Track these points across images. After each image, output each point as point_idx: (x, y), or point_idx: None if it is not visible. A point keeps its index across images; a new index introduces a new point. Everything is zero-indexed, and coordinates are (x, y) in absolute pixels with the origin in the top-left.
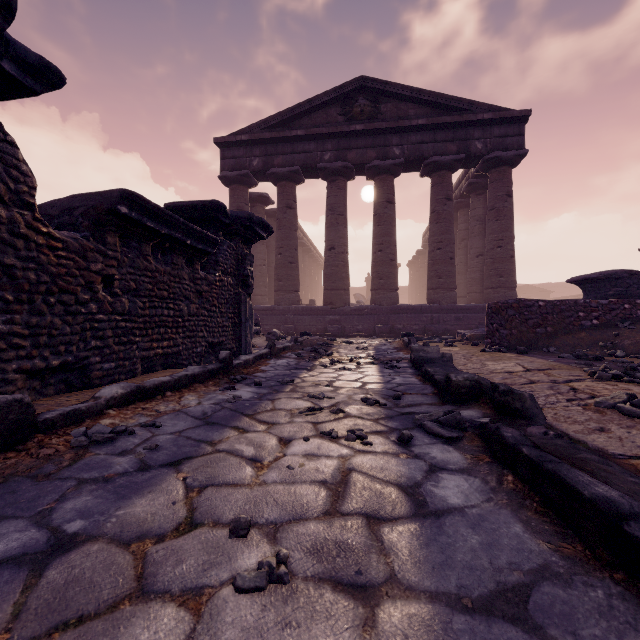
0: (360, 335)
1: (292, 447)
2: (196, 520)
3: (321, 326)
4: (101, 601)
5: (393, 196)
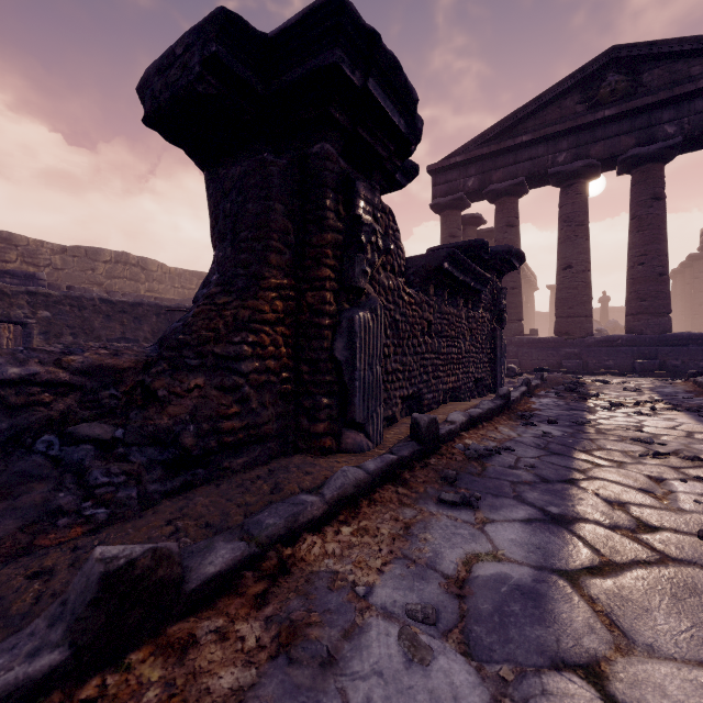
0: (611, 373)
1: (674, 485)
2: (649, 525)
3: (553, 361)
4: (644, 556)
5: (662, 190)
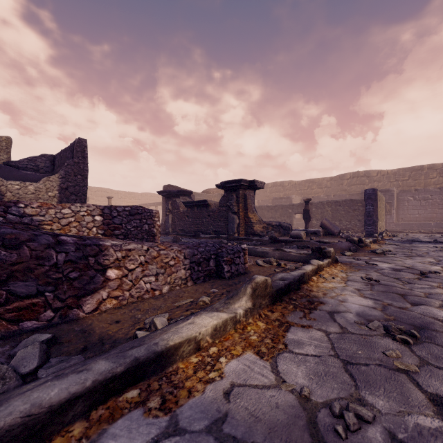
0: None
1: None
2: None
3: None
4: None
5: None
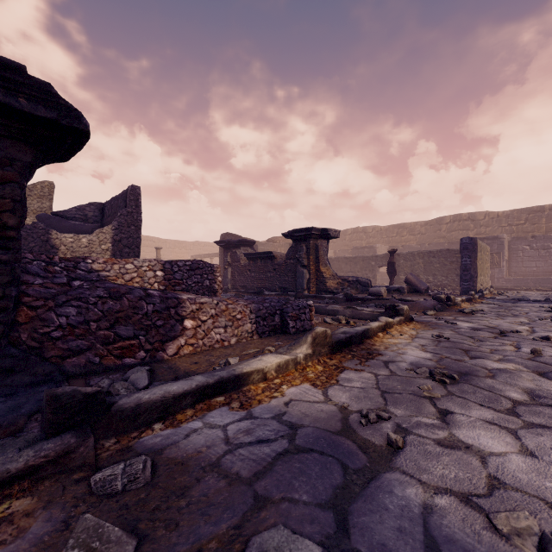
0: None
1: None
2: None
3: None
4: None
5: None
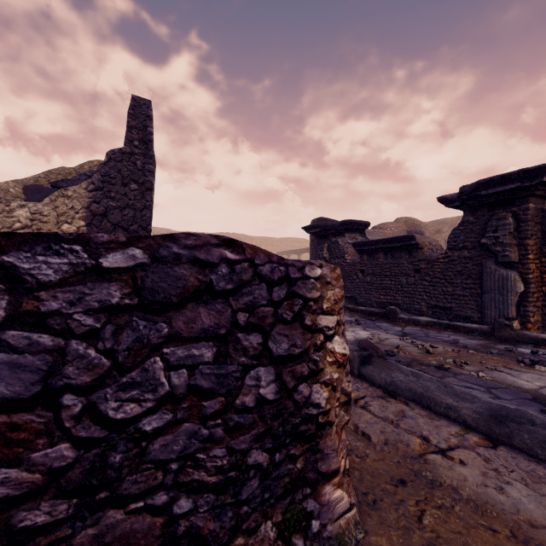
0: None
1: None
2: None
3: None
4: None
5: None
